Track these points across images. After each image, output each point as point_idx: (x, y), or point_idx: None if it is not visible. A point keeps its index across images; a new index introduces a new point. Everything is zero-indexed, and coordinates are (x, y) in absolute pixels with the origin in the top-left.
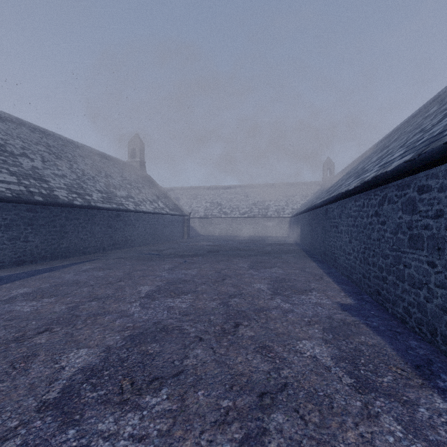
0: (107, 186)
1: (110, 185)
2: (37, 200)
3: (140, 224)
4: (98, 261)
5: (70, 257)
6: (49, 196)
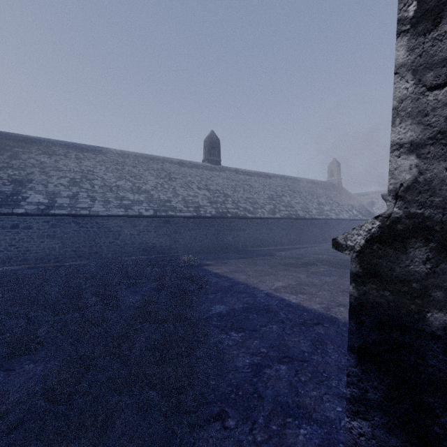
0: (318, 205)
1: (319, 203)
2: (293, 217)
3: (339, 227)
4: (319, 247)
5: (304, 244)
6: (296, 215)
